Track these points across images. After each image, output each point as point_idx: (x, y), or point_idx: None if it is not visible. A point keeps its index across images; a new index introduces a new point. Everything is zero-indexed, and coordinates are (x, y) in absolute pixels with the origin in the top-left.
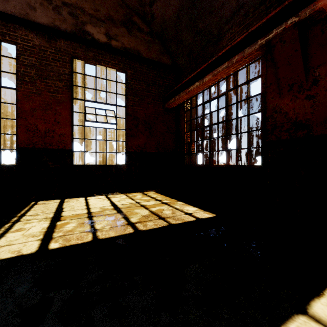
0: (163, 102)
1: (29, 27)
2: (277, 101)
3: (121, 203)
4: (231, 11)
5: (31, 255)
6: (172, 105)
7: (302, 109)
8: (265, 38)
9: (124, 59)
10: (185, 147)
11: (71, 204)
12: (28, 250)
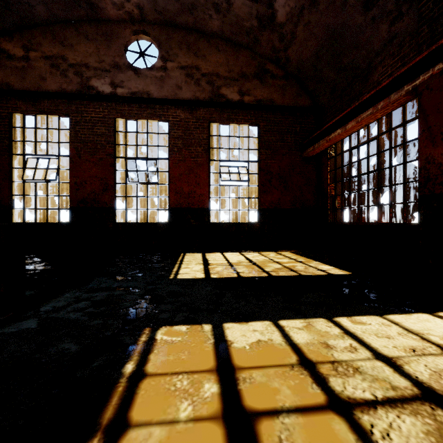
0: (300, 151)
1: (178, 105)
2: (430, 150)
3: (255, 259)
4: (381, 43)
5: (203, 278)
6: (312, 154)
7: None
8: (412, 84)
9: (257, 112)
10: (328, 201)
11: (212, 257)
12: (199, 276)
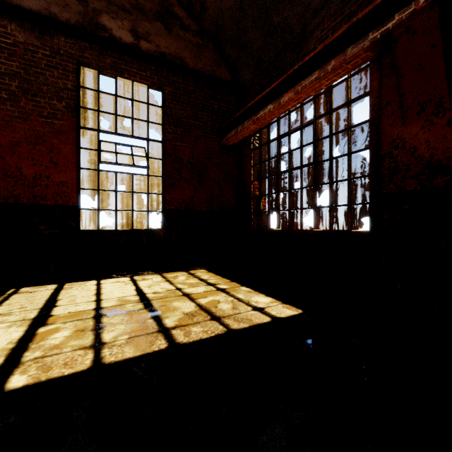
0: (218, 137)
1: (8, 13)
2: (399, 130)
3: (152, 290)
4: None
5: None
6: (233, 140)
7: (442, 141)
8: (381, 28)
9: (161, 70)
10: (251, 203)
11: (72, 293)
12: None
